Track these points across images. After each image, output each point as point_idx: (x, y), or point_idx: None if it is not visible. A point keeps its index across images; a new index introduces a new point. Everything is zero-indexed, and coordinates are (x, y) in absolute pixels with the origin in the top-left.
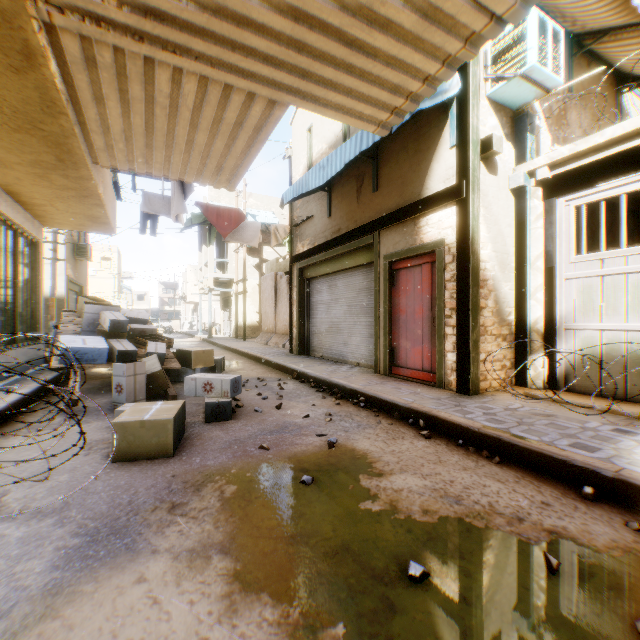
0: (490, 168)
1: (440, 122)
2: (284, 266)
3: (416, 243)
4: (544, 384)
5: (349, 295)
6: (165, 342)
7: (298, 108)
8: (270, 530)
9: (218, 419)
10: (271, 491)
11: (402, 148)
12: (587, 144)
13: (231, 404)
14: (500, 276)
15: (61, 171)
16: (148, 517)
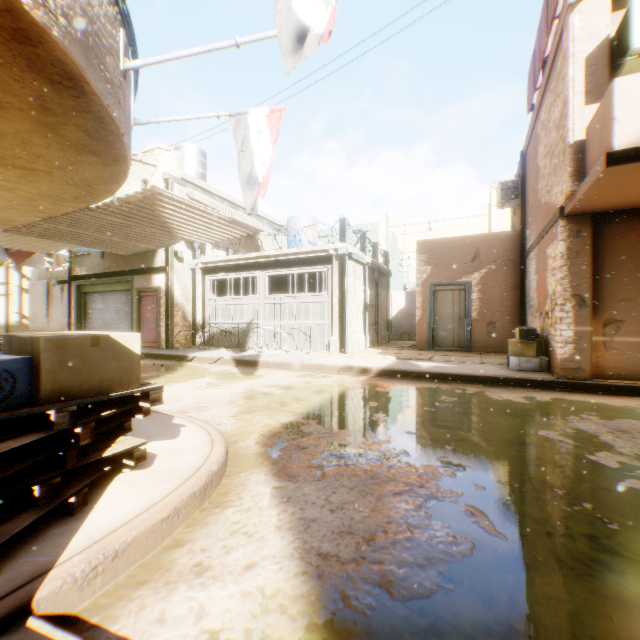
0: (180, 261)
1: None
2: (58, 276)
3: (151, 286)
4: (201, 344)
5: (117, 306)
6: None
7: None
8: None
9: None
10: None
11: None
12: (210, 260)
13: None
14: (185, 303)
15: None
16: None
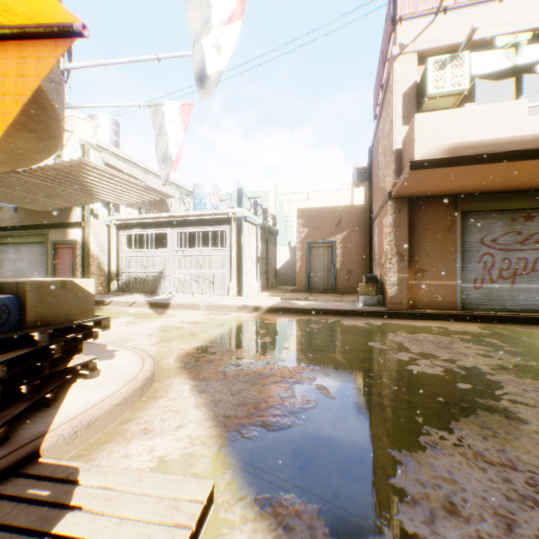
0: (96, 217)
1: None
2: None
3: (67, 239)
4: (116, 290)
5: (32, 256)
6: None
7: None
8: None
9: None
10: None
11: None
12: (125, 218)
13: None
14: (101, 254)
15: None
16: None
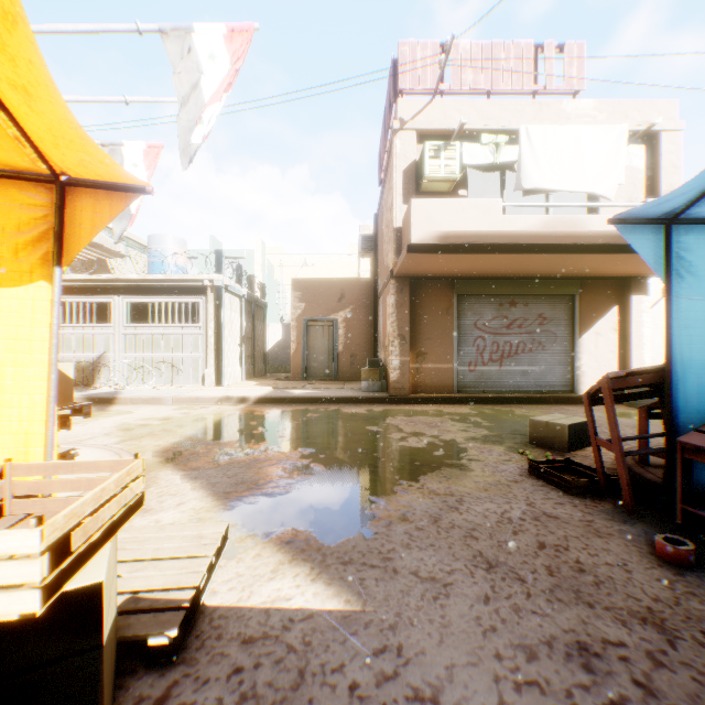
0: None
1: None
2: None
3: None
4: None
5: None
6: None
7: None
8: None
9: None
10: None
11: None
12: None
13: None
14: None
15: None
16: None
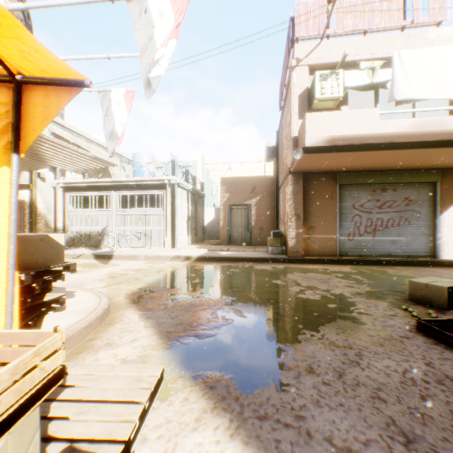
0: (44, 180)
1: None
2: None
3: None
4: None
5: None
6: None
7: None
8: None
9: None
10: None
11: None
12: (71, 181)
13: None
14: (48, 213)
15: None
16: None
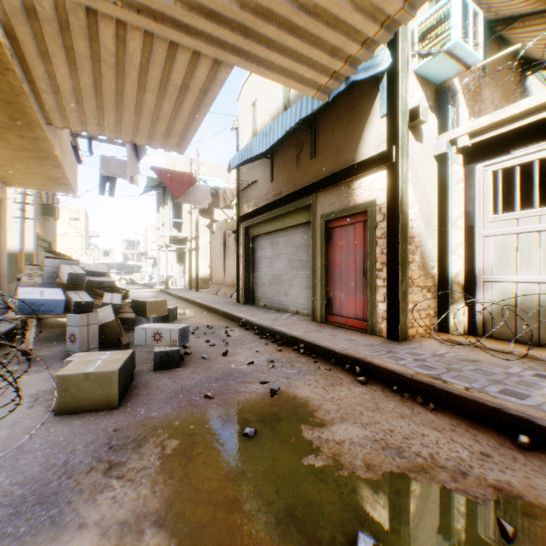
0: (417, 136)
1: (372, 94)
2: (232, 226)
3: (350, 204)
4: (464, 331)
5: (289, 251)
6: (121, 293)
7: (244, 85)
8: (210, 493)
9: (166, 367)
10: (213, 445)
11: (337, 118)
12: (504, 114)
13: (179, 352)
14: (425, 234)
15: (16, 131)
16: (82, 480)
